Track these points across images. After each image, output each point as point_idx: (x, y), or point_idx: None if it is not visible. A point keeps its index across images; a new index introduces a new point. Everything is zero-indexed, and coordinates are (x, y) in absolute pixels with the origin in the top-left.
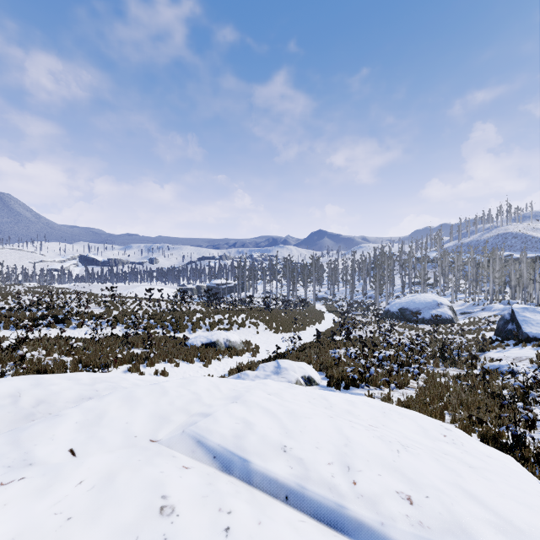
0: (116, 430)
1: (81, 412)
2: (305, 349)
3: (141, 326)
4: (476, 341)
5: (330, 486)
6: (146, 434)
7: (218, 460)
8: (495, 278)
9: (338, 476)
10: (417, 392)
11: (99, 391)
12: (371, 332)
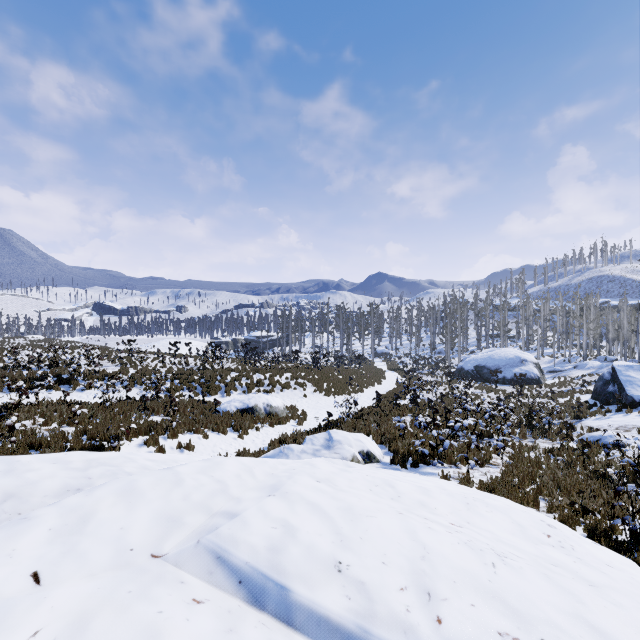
0: (104, 540)
1: (59, 513)
2: (363, 416)
3: (163, 388)
4: (569, 406)
5: (405, 628)
6: (146, 545)
7: (244, 586)
8: (590, 330)
9: (416, 609)
10: (502, 471)
11: (92, 478)
12: (443, 395)
